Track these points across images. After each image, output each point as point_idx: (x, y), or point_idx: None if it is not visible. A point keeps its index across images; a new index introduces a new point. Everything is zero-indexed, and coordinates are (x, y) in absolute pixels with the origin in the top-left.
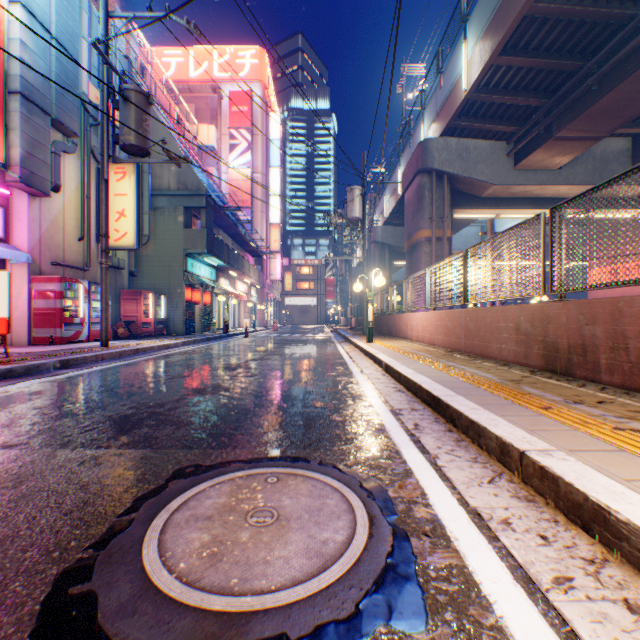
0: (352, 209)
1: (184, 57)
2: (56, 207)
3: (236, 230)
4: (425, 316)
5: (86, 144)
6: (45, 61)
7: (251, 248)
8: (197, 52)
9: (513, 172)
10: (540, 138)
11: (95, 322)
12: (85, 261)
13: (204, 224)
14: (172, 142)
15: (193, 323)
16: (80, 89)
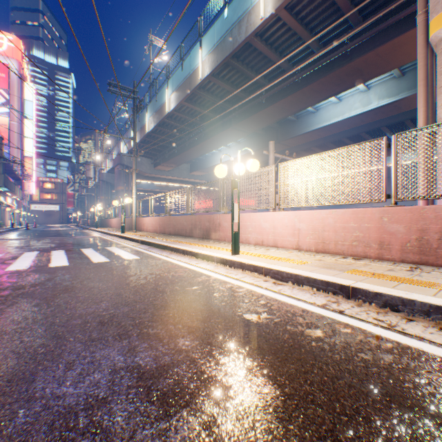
0: (90, 173)
1: None
2: None
3: (11, 168)
4: (116, 220)
5: None
6: None
7: (16, 176)
8: None
9: (154, 170)
10: (159, 163)
11: None
12: None
13: (2, 172)
14: None
15: None
16: None
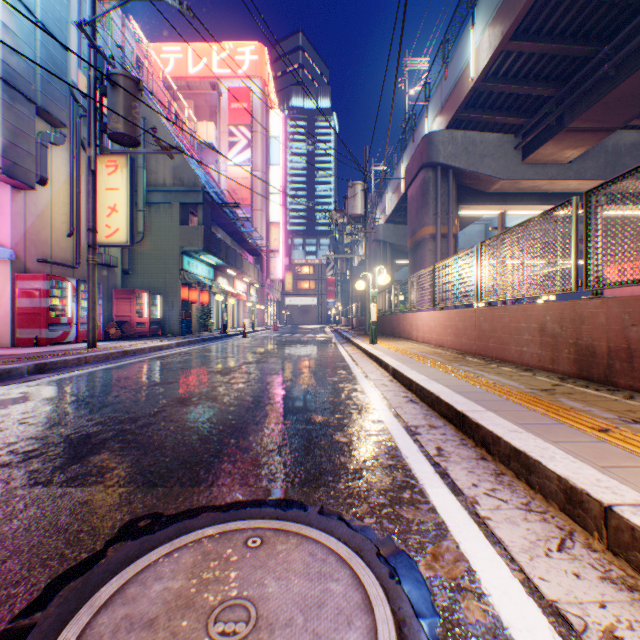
0: (354, 205)
1: (183, 53)
2: (43, 201)
3: (235, 228)
4: (432, 316)
5: (76, 136)
6: (29, 46)
7: (250, 247)
8: (196, 48)
9: (521, 166)
10: (551, 130)
11: (84, 322)
12: (75, 258)
13: (201, 221)
14: (168, 136)
15: (190, 323)
16: (69, 77)
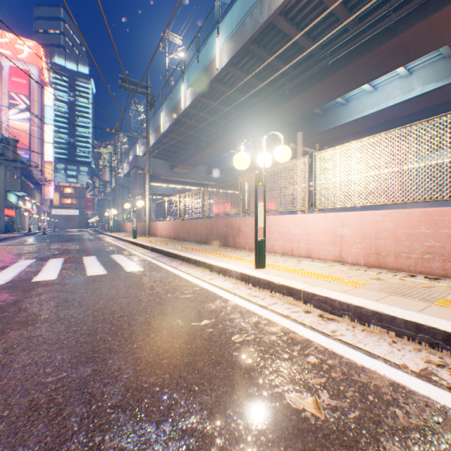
0: (106, 177)
1: None
2: None
3: (30, 173)
4: (131, 224)
5: None
6: None
7: (36, 180)
8: None
9: (170, 173)
10: (175, 165)
11: None
12: None
13: (20, 176)
14: None
15: (10, 227)
16: None
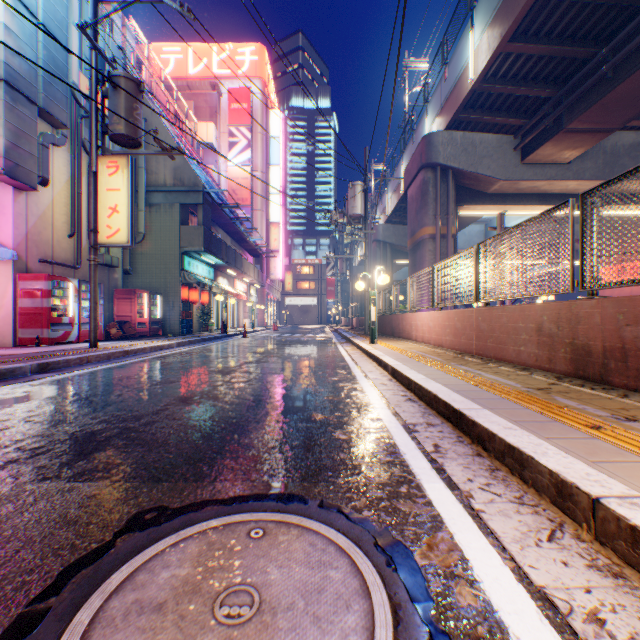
0: (354, 206)
1: (183, 54)
2: (44, 202)
3: (235, 228)
4: (431, 316)
5: (77, 137)
6: (31, 47)
7: (250, 247)
8: (196, 49)
9: (520, 167)
10: (549, 131)
11: (86, 322)
12: (76, 259)
13: (201, 221)
14: (168, 137)
15: (190, 323)
16: (70, 79)
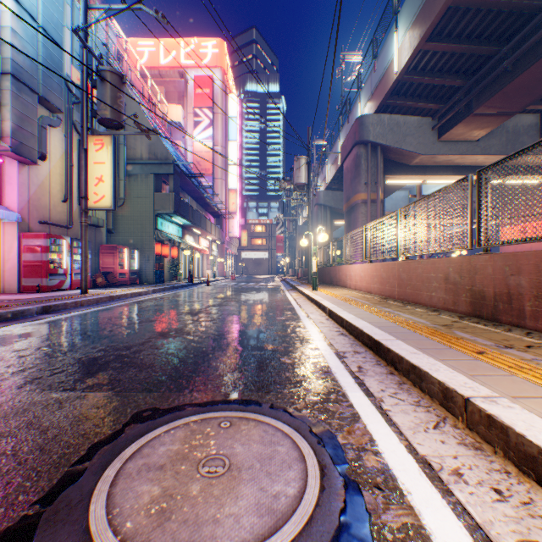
0: (299, 176)
1: (155, 47)
2: (43, 173)
3: (199, 194)
4: (362, 267)
5: (69, 119)
6: (33, 46)
7: (212, 209)
8: (166, 43)
9: (437, 144)
10: (461, 114)
11: (77, 273)
12: (68, 220)
13: (172, 188)
14: (144, 118)
15: (162, 273)
16: (64, 71)
